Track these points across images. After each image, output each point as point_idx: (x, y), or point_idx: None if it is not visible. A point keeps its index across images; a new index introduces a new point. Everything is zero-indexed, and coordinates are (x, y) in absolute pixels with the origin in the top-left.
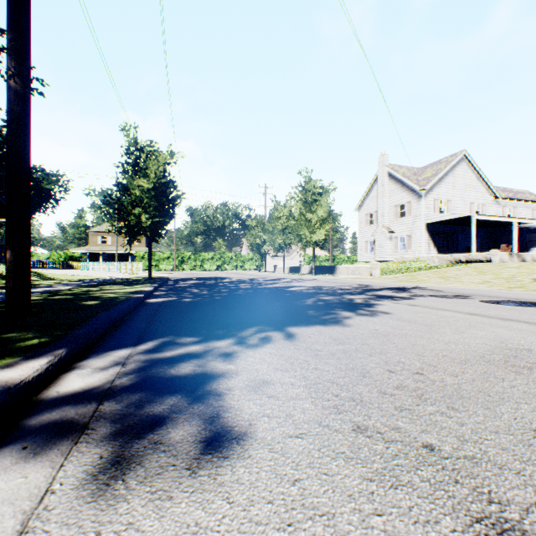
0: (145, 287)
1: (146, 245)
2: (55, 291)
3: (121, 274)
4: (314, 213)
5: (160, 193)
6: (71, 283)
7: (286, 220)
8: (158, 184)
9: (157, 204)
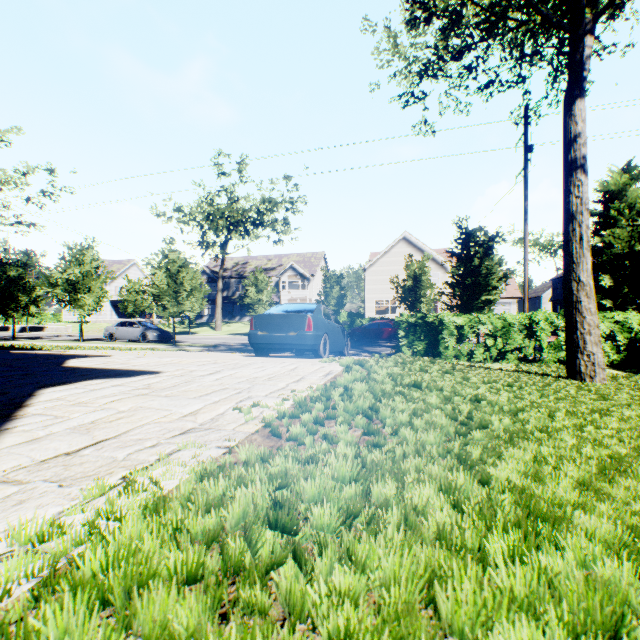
0: None
1: None
2: None
3: None
4: None
5: None
6: None
7: None
8: None
9: None
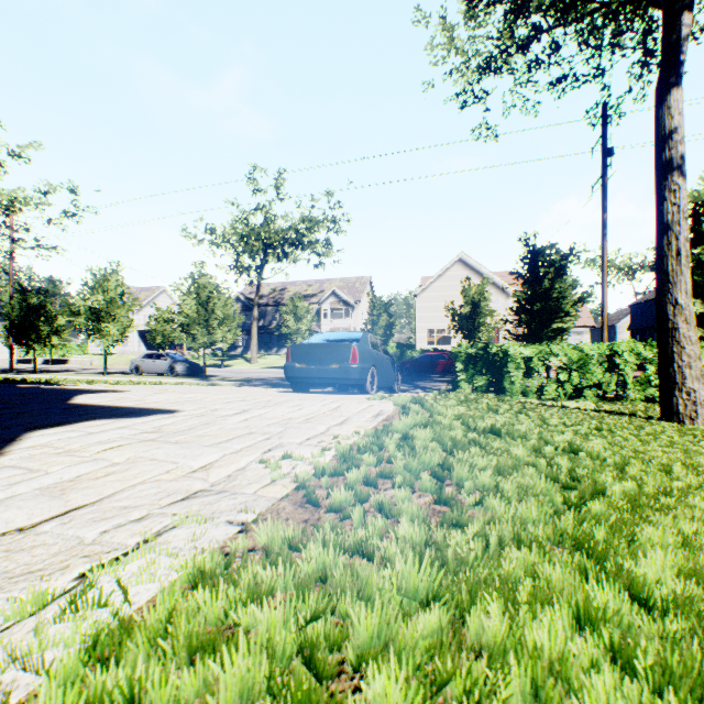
0: None
1: None
2: None
3: None
4: None
5: None
6: None
7: None
8: None
9: None
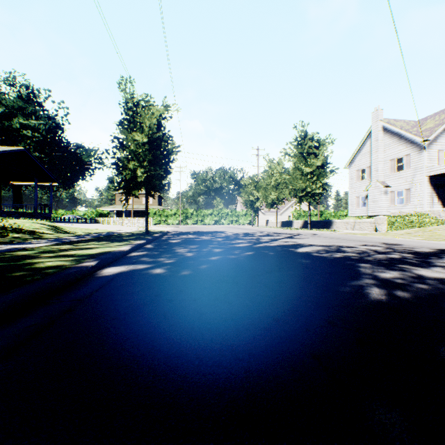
0: (123, 246)
1: (158, 204)
2: (9, 252)
3: (132, 227)
4: (310, 166)
5: (154, 147)
6: (65, 238)
7: (278, 177)
8: (153, 138)
9: (151, 158)
